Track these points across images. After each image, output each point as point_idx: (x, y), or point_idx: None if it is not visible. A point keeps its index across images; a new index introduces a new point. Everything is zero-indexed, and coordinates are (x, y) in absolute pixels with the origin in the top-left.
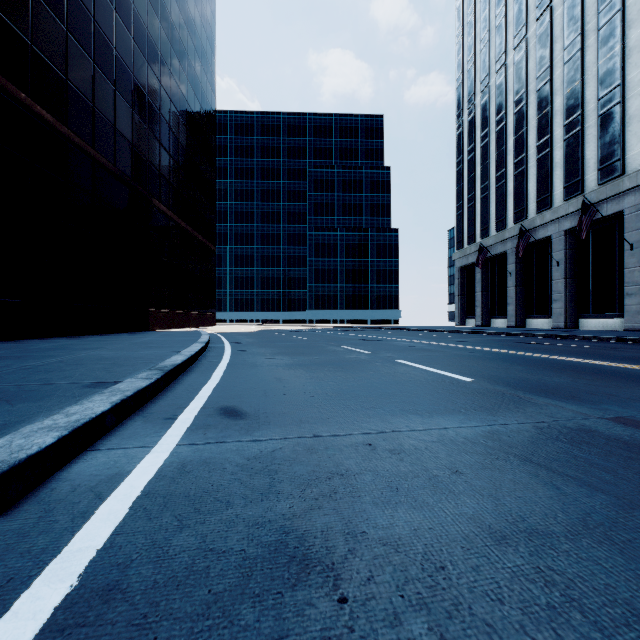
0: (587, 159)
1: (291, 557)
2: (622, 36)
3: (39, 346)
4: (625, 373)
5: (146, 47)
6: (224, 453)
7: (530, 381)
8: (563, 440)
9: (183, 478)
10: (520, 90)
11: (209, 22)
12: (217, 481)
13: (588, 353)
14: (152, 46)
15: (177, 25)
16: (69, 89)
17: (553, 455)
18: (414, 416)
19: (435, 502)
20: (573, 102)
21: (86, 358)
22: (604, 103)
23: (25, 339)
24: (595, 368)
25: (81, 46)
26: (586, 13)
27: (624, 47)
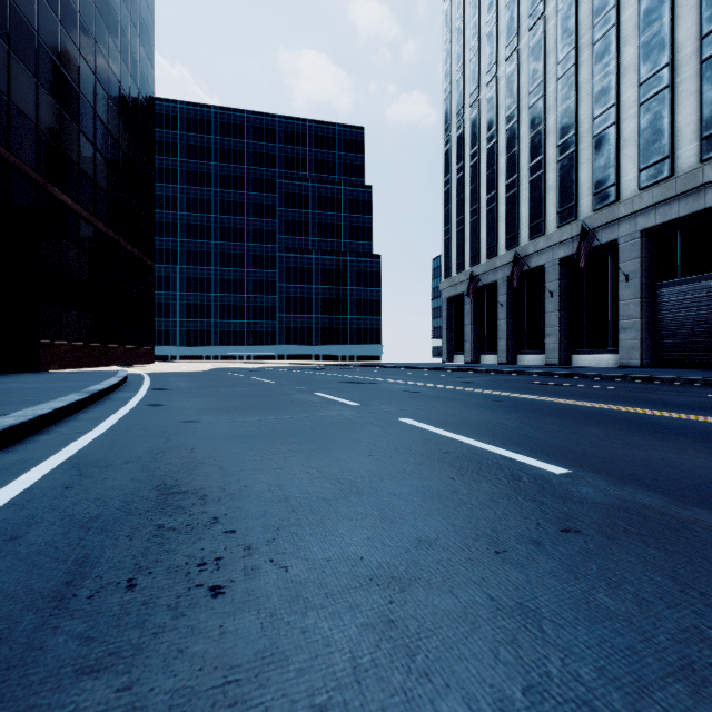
0: (581, 183)
1: None
2: (617, 53)
3: None
4: None
5: None
6: None
7: (663, 468)
8: None
9: None
10: (512, 105)
11: None
12: None
13: (636, 398)
14: None
15: None
16: None
17: None
18: None
19: None
20: (567, 121)
21: None
22: (599, 123)
23: None
24: (696, 428)
25: None
26: (580, 26)
27: (619, 65)
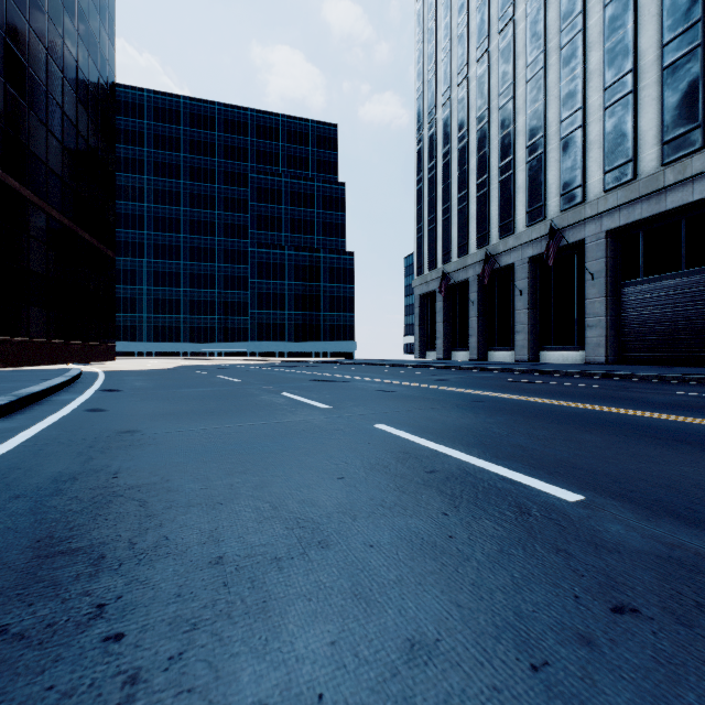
0: (549, 184)
1: None
2: (583, 58)
3: None
4: None
5: None
6: None
7: (690, 490)
8: None
9: None
10: (483, 106)
11: None
12: None
13: (615, 397)
14: None
15: None
16: None
17: None
18: None
19: None
20: (536, 123)
21: None
22: (566, 126)
23: None
24: (694, 432)
25: None
26: (548, 30)
27: (585, 69)
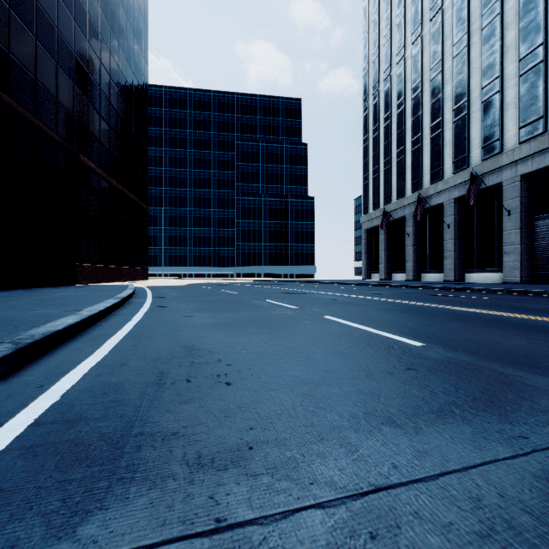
0: (472, 139)
1: None
2: (501, 36)
3: None
4: None
5: (73, 4)
6: None
7: (487, 344)
8: None
9: None
10: (417, 79)
11: None
12: None
13: (500, 305)
14: (79, 5)
15: None
16: None
17: None
18: (392, 431)
19: None
20: (461, 90)
21: None
22: (486, 92)
23: None
24: (530, 324)
25: None
26: (471, 15)
27: (502, 45)
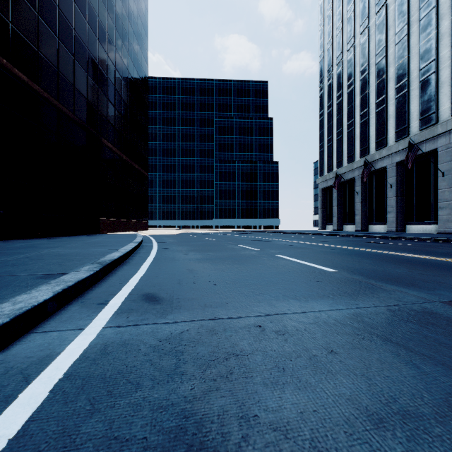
0: (412, 112)
1: (189, 446)
2: (436, 25)
3: (15, 245)
4: (446, 265)
5: (97, 29)
6: (141, 335)
7: (378, 271)
8: (413, 321)
9: (103, 359)
10: (364, 63)
11: (143, 13)
12: (131, 362)
13: (416, 250)
14: (102, 28)
15: (120, 14)
16: (40, 58)
17: (408, 335)
18: (294, 301)
19: (316, 382)
20: (402, 72)
21: (47, 254)
22: (424, 72)
23: (6, 240)
24: (424, 261)
25: (49, 27)
26: (411, 9)
27: (438, 33)
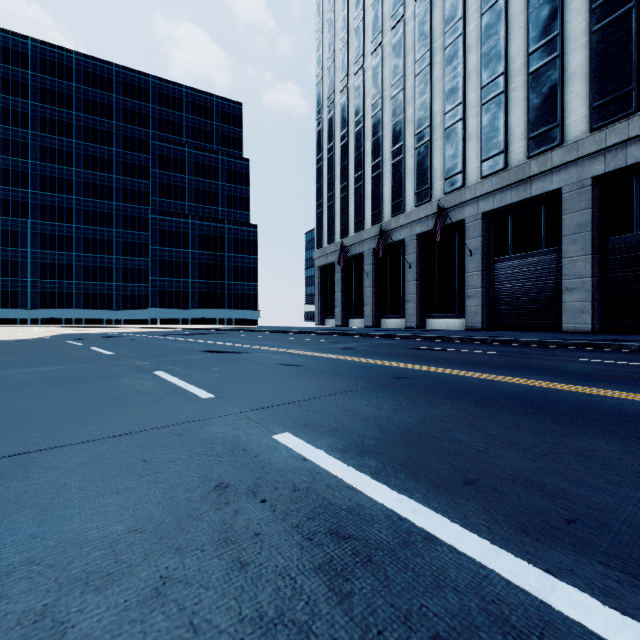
0: (435, 169)
1: None
2: (464, 59)
3: None
4: None
5: None
6: None
7: None
8: None
9: None
10: (377, 95)
11: None
12: None
13: (533, 367)
14: None
15: None
16: None
17: None
18: None
19: None
20: (423, 113)
21: None
22: (449, 118)
23: None
24: None
25: None
26: (434, 32)
27: (465, 69)
